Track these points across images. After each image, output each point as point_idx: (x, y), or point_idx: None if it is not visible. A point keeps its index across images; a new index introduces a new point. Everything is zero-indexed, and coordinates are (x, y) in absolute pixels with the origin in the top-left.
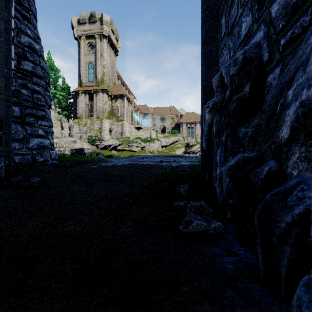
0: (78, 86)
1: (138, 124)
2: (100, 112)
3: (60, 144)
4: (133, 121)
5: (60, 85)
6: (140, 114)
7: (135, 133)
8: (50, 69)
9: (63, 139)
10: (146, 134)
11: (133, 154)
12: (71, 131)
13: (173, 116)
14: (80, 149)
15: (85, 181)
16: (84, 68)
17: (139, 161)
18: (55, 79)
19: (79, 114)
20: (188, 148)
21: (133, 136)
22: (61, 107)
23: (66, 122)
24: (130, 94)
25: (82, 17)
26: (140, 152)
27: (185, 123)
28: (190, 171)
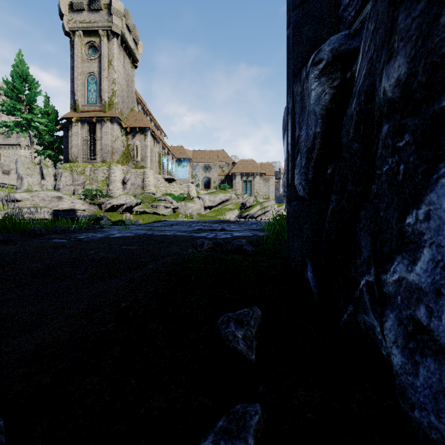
0: (71, 110)
1: (170, 174)
2: (107, 153)
3: (33, 202)
4: (161, 169)
5: (39, 107)
6: (173, 160)
7: (165, 188)
8: (22, 80)
9: (38, 194)
10: (182, 189)
11: (160, 219)
12: (57, 182)
13: (223, 164)
14: (69, 210)
15: (1, 278)
16: (81, 83)
17: (161, 230)
18: (30, 96)
19: (73, 155)
20: (244, 210)
21: (161, 191)
22: (43, 144)
23: (50, 167)
24: (157, 129)
25: (76, 0)
26: (171, 216)
27: (240, 175)
28: (255, 250)
